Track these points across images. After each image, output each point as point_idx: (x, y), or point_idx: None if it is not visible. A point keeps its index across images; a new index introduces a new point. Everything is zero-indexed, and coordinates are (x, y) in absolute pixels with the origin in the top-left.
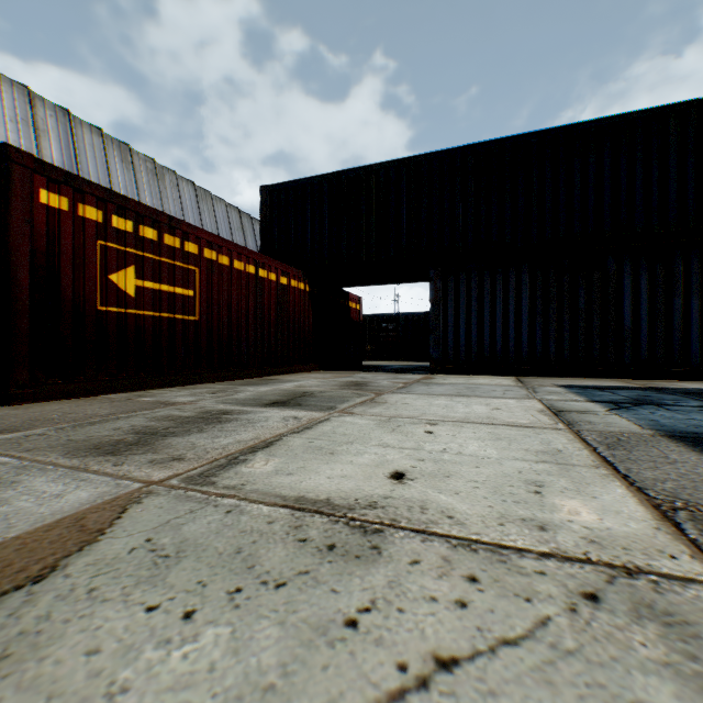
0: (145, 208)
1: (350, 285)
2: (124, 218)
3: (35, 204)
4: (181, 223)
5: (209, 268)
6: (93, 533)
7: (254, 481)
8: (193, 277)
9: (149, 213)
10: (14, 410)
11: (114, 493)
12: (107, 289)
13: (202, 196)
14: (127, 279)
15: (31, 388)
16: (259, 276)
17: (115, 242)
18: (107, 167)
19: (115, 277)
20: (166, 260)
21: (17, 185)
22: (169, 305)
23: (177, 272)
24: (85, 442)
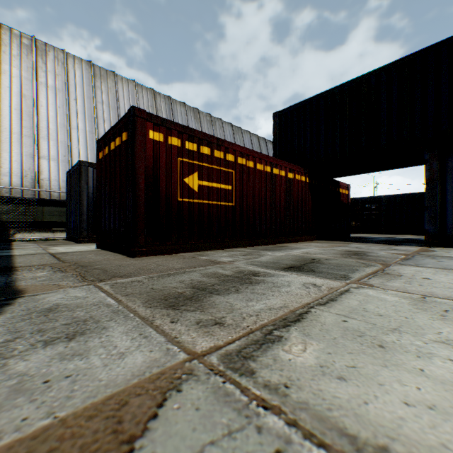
0: (203, 134)
1: (341, 175)
2: (191, 142)
3: (146, 139)
4: (224, 142)
5: (240, 170)
6: (122, 442)
7: (298, 382)
8: (231, 177)
9: (205, 138)
10: (135, 260)
11: (161, 364)
12: (182, 187)
13: (236, 131)
14: (193, 181)
15: (144, 247)
16: (273, 173)
17: (187, 158)
18: (187, 123)
19: (187, 180)
20: (215, 167)
21: (137, 129)
22: (217, 196)
23: (221, 174)
24: (159, 291)
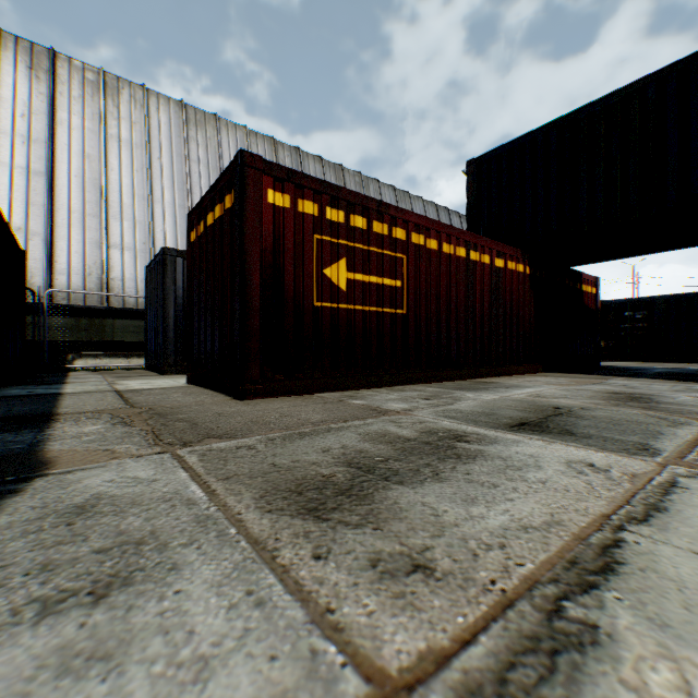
0: (354, 195)
1: (586, 261)
2: (336, 209)
3: (263, 205)
4: (389, 207)
5: (416, 255)
6: None
7: None
8: (401, 266)
9: (359, 201)
10: (244, 406)
11: None
12: (321, 284)
13: (401, 197)
14: (339, 272)
15: (259, 384)
16: (470, 259)
17: (328, 234)
18: None
19: (328, 271)
20: (374, 250)
21: (248, 188)
22: (377, 298)
23: (384, 262)
24: (286, 471)
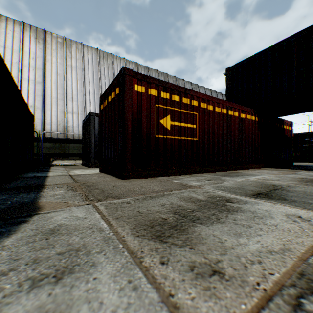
0: (174, 86)
1: (286, 114)
2: (165, 92)
3: (132, 91)
4: (190, 91)
5: (202, 112)
6: None
7: None
8: (195, 118)
9: (176, 88)
10: (124, 182)
11: None
12: (158, 127)
13: (194, 87)
14: (167, 121)
15: (131, 172)
16: (228, 114)
17: (162, 104)
18: None
19: (162, 121)
20: (183, 111)
21: (126, 84)
22: (184, 133)
23: (188, 116)
24: (145, 215)
